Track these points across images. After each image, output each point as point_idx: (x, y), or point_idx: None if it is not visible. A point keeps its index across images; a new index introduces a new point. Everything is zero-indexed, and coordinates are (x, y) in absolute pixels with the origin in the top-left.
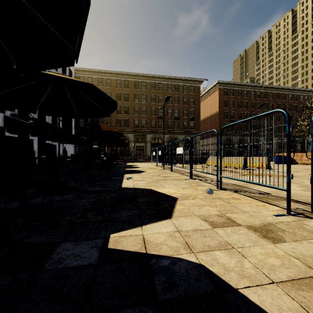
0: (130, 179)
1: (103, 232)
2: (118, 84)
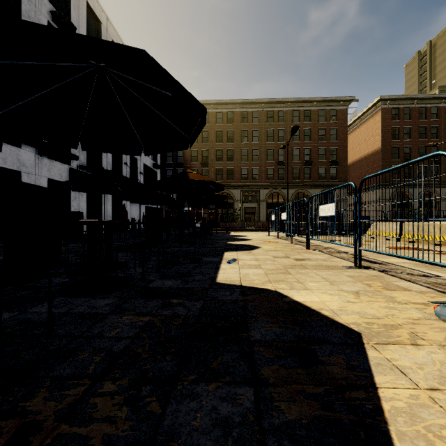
0: (233, 263)
1: None
2: (218, 119)
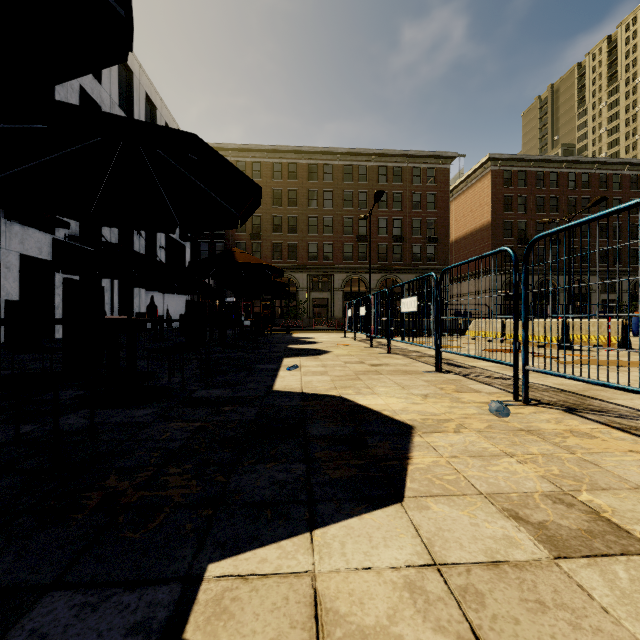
0: (294, 370)
1: (188, 551)
2: (275, 173)
